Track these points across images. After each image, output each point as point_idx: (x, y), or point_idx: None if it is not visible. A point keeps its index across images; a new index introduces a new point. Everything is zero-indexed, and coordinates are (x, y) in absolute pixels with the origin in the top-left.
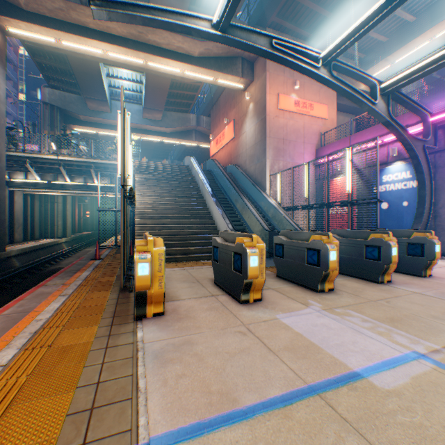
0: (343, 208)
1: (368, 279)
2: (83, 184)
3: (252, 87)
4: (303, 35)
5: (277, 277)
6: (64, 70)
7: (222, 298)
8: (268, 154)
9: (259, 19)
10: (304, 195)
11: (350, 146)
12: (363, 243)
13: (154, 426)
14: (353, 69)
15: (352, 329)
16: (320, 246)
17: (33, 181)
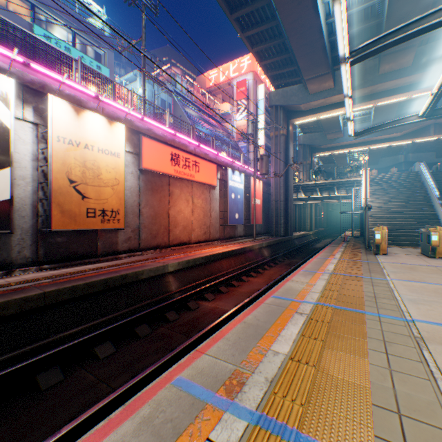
0: None
1: None
2: (326, 196)
3: None
4: None
5: None
6: (312, 122)
7: (419, 256)
8: None
9: None
10: None
11: None
12: None
13: (381, 261)
14: None
15: None
16: None
17: (300, 197)
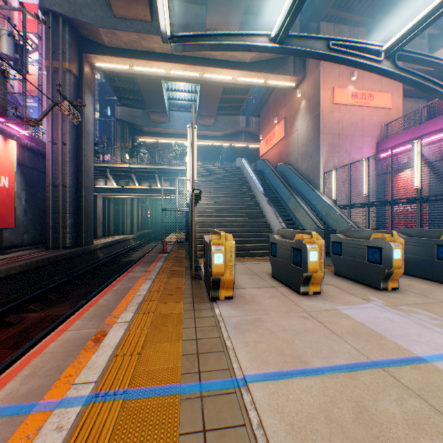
0: (409, 206)
1: (440, 281)
2: (148, 188)
3: (303, 84)
4: (361, 21)
5: (334, 274)
6: (132, 90)
7: (282, 289)
8: (321, 151)
9: (312, 14)
10: (363, 192)
11: (419, 136)
12: (434, 243)
13: (245, 369)
14: (422, 56)
15: (417, 324)
16: (382, 244)
17: (111, 186)
